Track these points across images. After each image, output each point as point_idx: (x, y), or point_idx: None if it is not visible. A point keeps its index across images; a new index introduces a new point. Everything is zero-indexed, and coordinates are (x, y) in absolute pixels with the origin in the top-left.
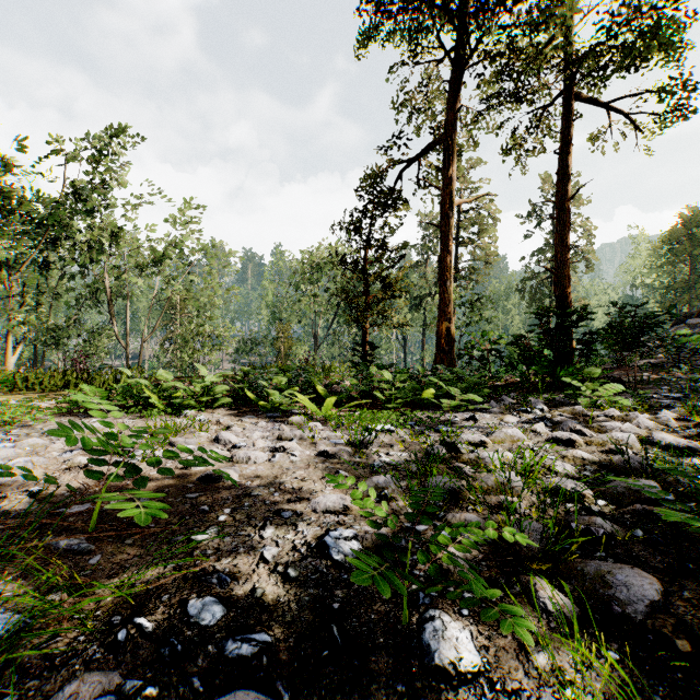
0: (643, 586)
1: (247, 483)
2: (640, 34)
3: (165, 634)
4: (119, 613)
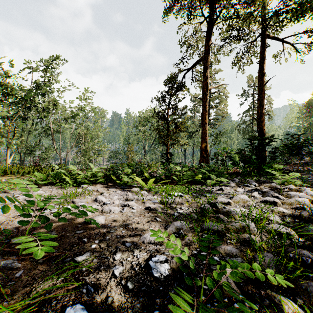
0: None
1: (109, 225)
2: (301, 3)
3: None
4: None
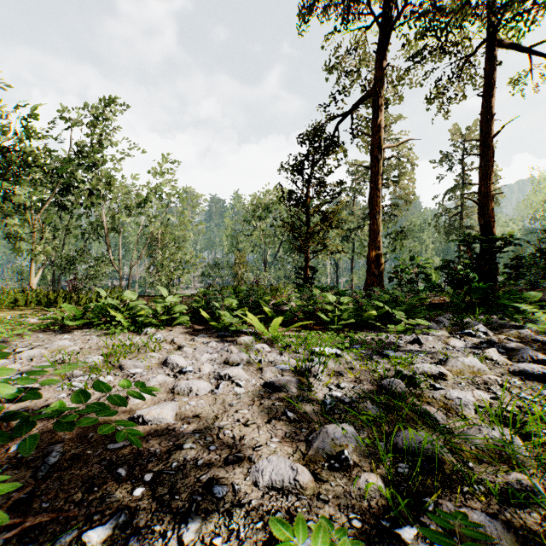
0: None
1: (182, 427)
2: None
3: None
4: None
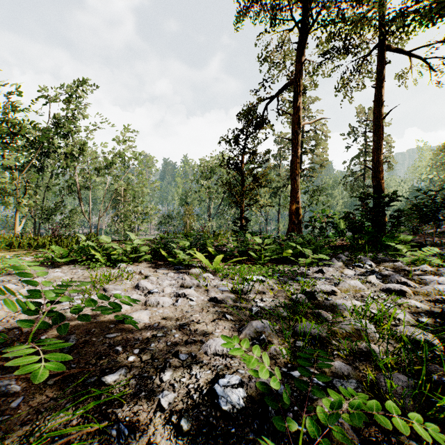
0: None
1: (155, 325)
2: None
3: None
4: None
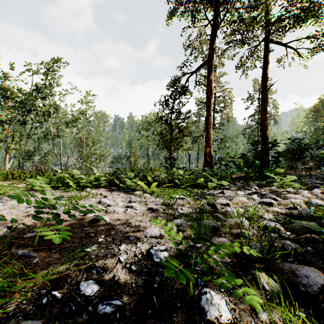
0: (315, 277)
1: (113, 223)
2: (302, 10)
3: (67, 300)
4: (45, 288)
